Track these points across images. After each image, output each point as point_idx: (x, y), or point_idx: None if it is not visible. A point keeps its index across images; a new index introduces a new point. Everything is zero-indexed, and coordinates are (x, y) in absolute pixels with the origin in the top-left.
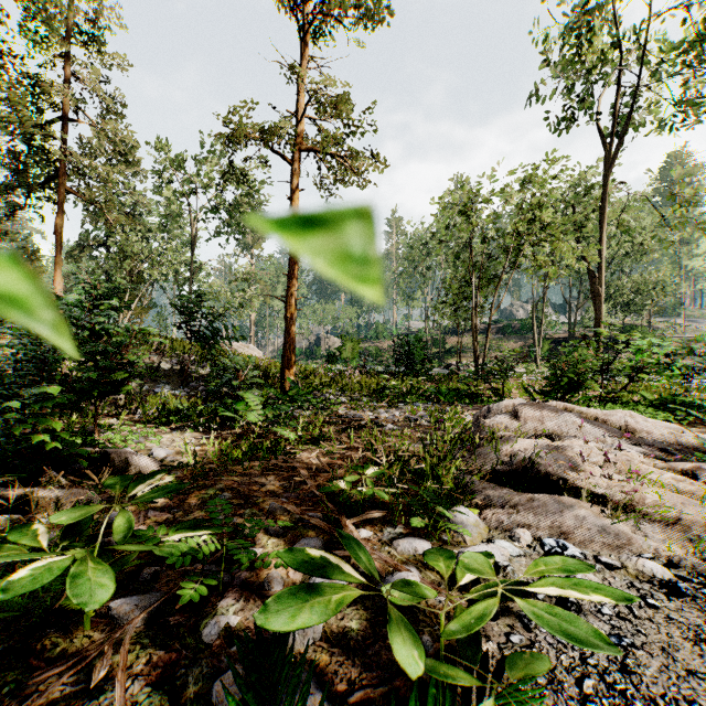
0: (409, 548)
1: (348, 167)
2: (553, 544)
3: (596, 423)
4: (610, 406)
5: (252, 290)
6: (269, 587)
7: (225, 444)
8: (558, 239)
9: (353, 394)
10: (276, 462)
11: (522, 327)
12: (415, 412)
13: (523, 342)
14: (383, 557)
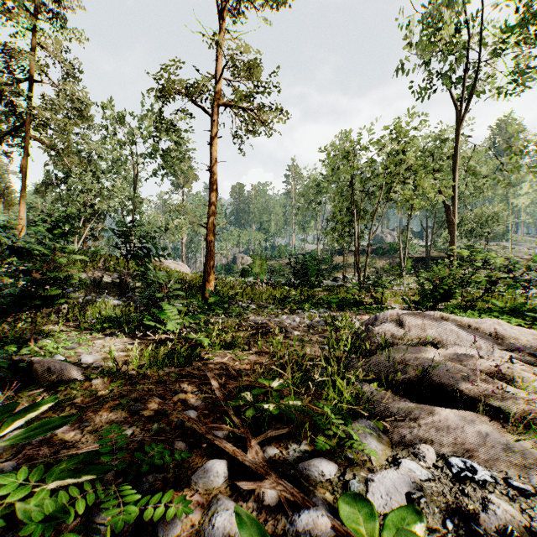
0: (316, 473)
1: (257, 119)
2: (460, 465)
3: (470, 330)
4: (470, 312)
5: (182, 219)
6: (164, 533)
7: (146, 350)
8: (423, 179)
9: (261, 302)
10: (189, 370)
11: (390, 248)
12: (312, 318)
13: (391, 260)
14: (289, 488)
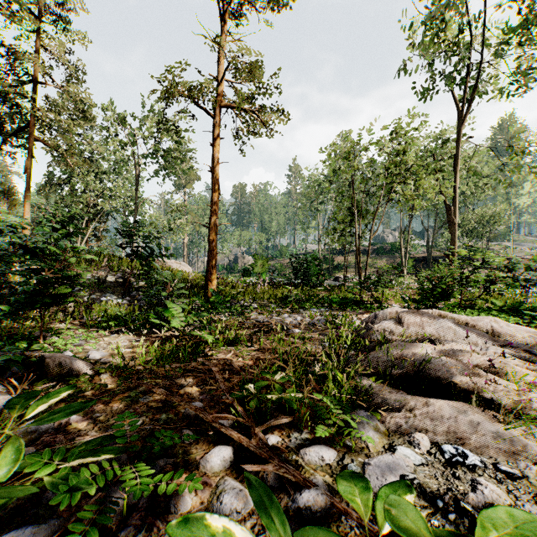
0: (316, 458)
1: (258, 120)
2: (452, 451)
3: (467, 327)
4: (469, 311)
5: (184, 219)
6: (175, 509)
7: (152, 347)
8: (423, 180)
9: (263, 301)
10: (194, 365)
11: (392, 248)
12: (313, 316)
13: (392, 260)
14: (291, 471)
